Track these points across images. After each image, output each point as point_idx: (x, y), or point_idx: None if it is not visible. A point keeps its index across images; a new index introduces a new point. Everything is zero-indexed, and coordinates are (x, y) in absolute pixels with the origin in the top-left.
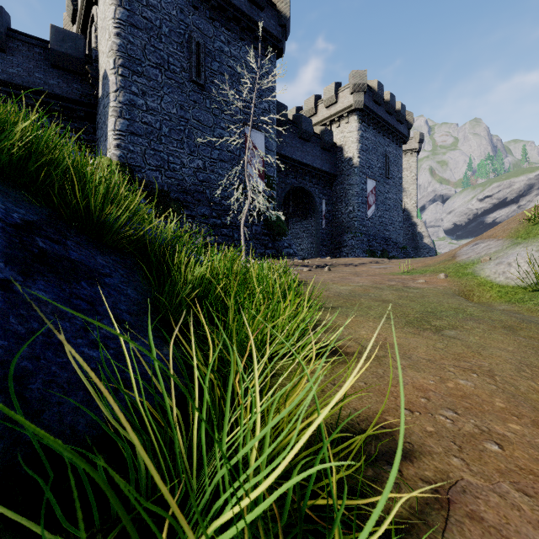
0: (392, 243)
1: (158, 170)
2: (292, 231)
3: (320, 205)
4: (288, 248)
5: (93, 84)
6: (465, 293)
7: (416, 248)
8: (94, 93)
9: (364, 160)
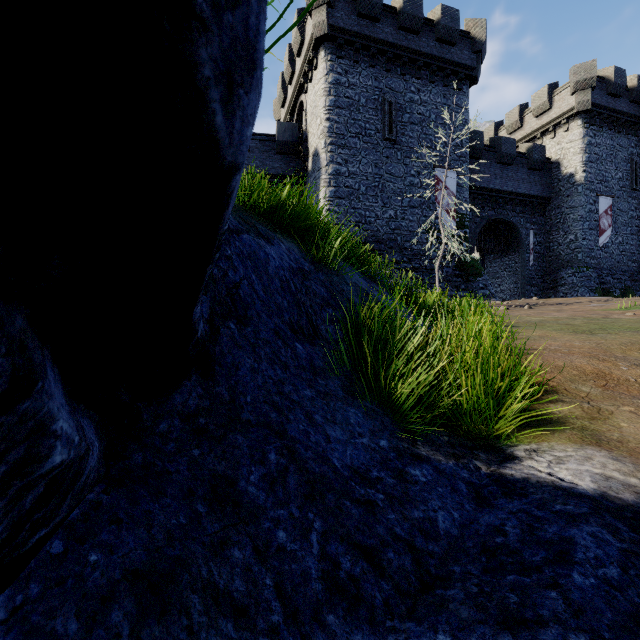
0: None
1: (357, 225)
2: (489, 270)
3: (527, 236)
4: (483, 289)
5: (305, 160)
6: None
7: None
8: (305, 167)
9: (592, 173)
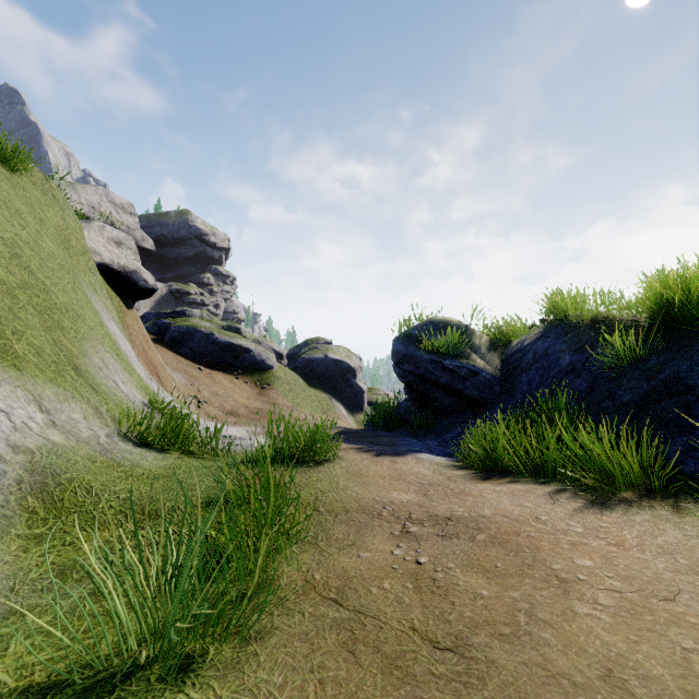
0: None
1: None
2: None
3: None
4: None
5: None
6: None
7: None
8: None
9: None
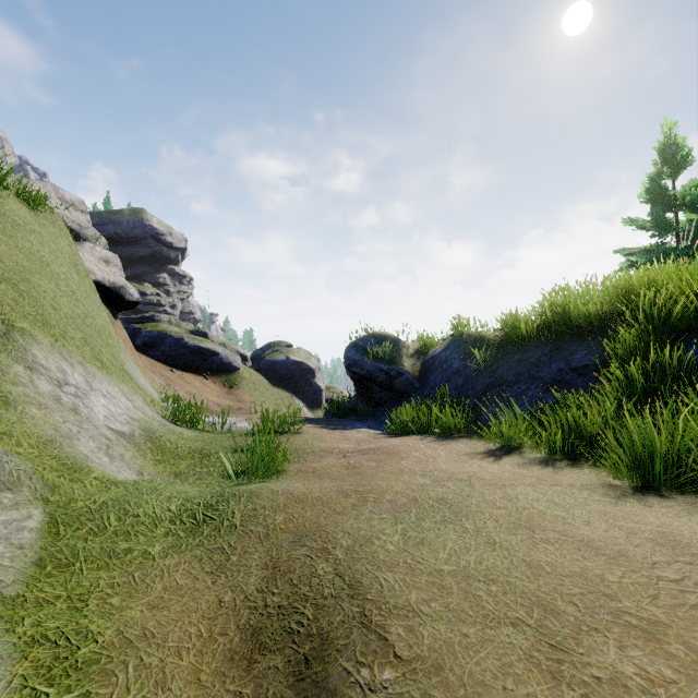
0: None
1: None
2: None
3: None
4: None
5: None
6: None
7: None
8: None
9: None
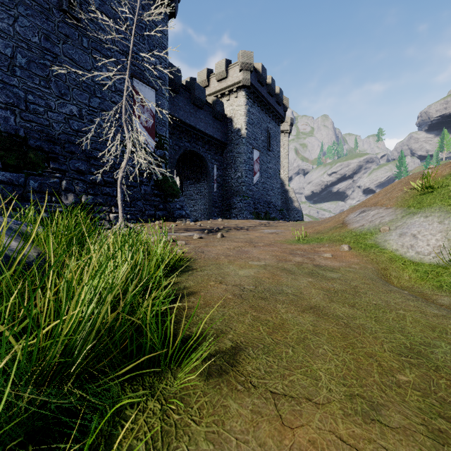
0: (272, 206)
1: (10, 109)
2: (186, 192)
3: (212, 169)
4: (180, 209)
5: None
6: (382, 273)
7: (288, 210)
8: None
9: (250, 132)
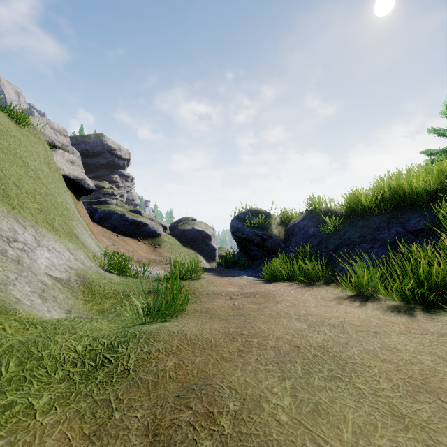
0: None
1: None
2: None
3: None
4: None
5: None
6: None
7: None
8: None
9: None
